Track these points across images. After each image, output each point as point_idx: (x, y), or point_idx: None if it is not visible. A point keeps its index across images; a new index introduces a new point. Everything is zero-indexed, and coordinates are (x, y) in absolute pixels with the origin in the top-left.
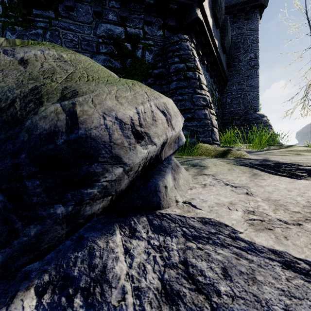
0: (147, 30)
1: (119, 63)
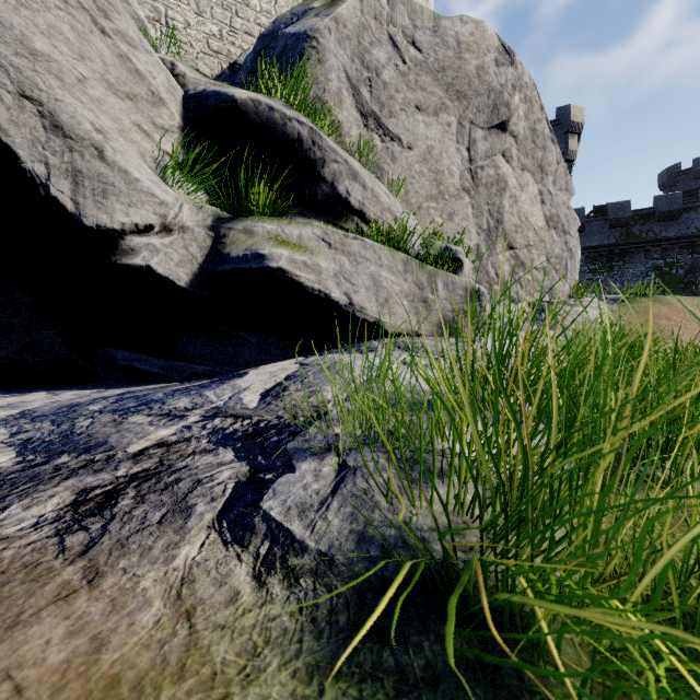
0: (679, 257)
1: (660, 279)
